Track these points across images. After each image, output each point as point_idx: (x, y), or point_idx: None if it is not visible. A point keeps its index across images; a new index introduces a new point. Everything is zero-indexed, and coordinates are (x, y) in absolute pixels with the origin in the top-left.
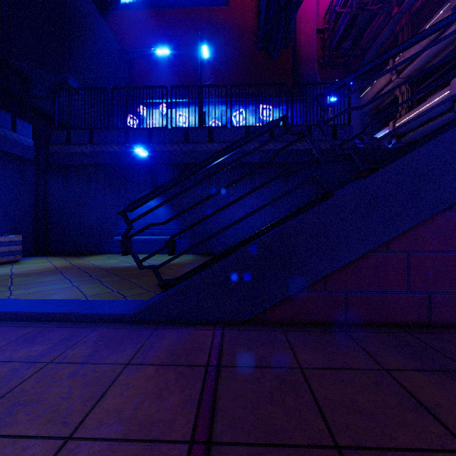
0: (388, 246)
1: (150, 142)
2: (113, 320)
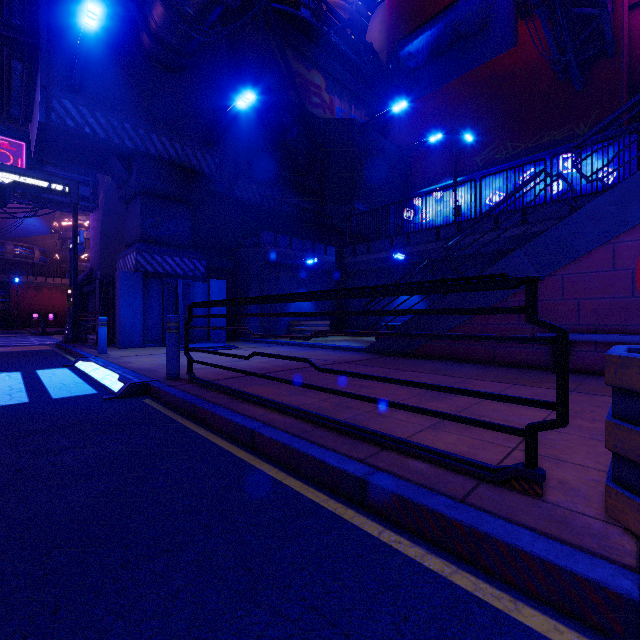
0: (472, 321)
1: (409, 245)
2: (358, 351)
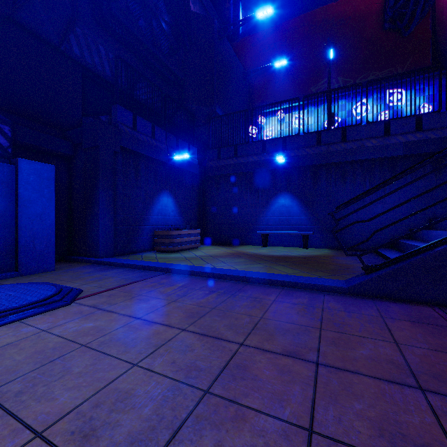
0: None
1: (284, 149)
2: (331, 290)
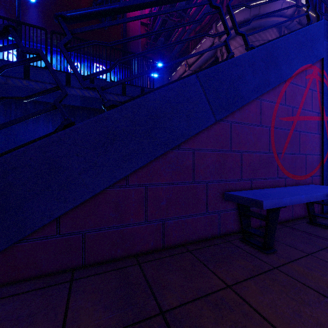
0: (128, 181)
1: None
2: None
